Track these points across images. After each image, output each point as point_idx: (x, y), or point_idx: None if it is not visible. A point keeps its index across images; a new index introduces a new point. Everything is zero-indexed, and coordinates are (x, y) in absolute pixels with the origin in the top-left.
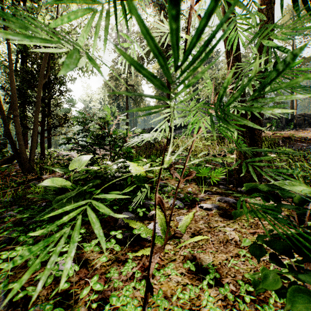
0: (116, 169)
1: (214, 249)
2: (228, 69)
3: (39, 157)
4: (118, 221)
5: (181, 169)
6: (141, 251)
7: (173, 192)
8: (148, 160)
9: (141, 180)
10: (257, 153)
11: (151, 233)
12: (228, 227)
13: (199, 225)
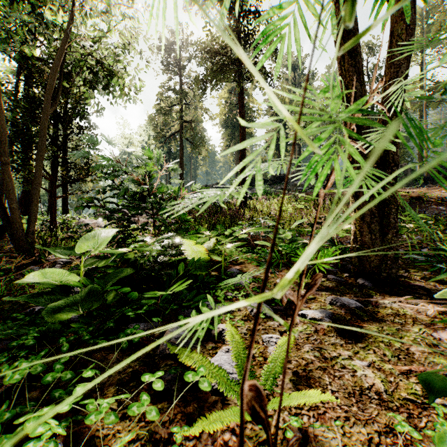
0: (159, 250)
1: (341, 411)
2: (341, 87)
3: (48, 227)
4: (160, 346)
5: (264, 246)
6: (200, 422)
7: (254, 288)
8: (213, 233)
9: (202, 266)
10: (390, 223)
11: (219, 375)
12: (358, 358)
13: (304, 353)
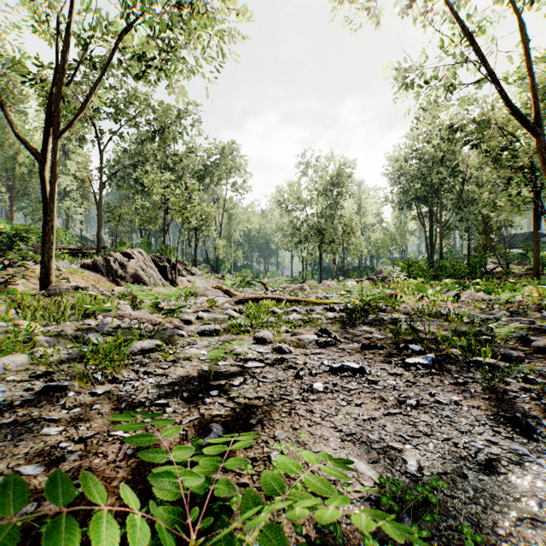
0: None
1: None
2: None
3: None
4: None
5: None
6: None
7: None
8: None
9: None
10: None
11: None
12: None
13: None
